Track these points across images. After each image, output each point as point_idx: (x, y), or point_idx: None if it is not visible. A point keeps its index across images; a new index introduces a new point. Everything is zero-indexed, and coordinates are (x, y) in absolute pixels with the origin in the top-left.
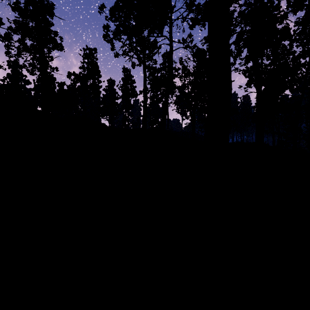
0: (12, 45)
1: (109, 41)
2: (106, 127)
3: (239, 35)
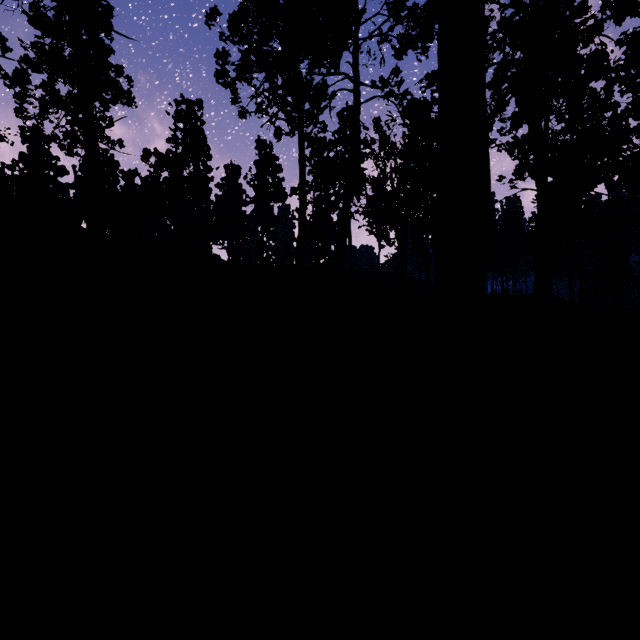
0: (29, 95)
1: (227, 85)
2: (222, 263)
3: (499, 70)
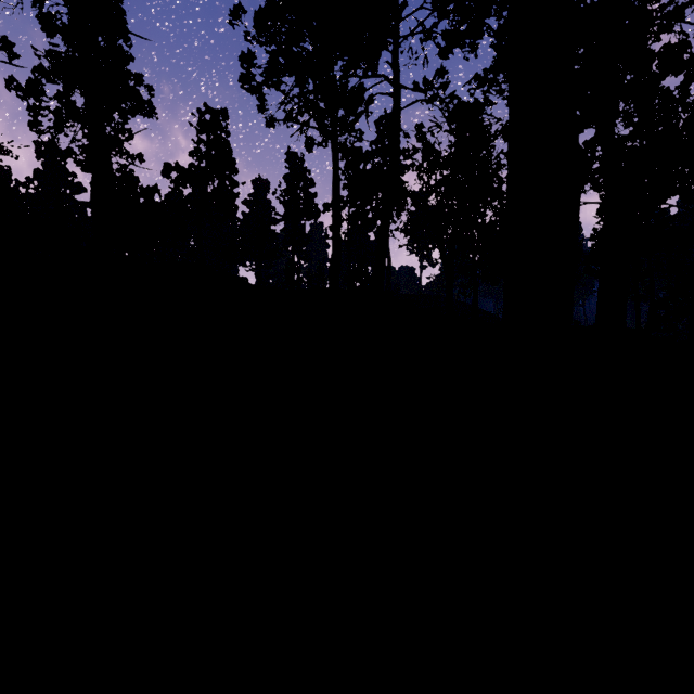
0: (43, 107)
1: (253, 91)
2: (249, 288)
3: None
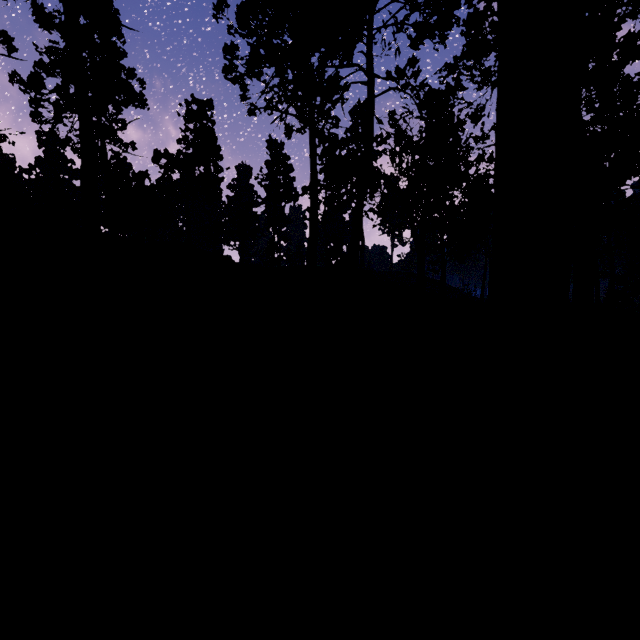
0: (44, 100)
1: (236, 81)
2: (232, 265)
3: None
